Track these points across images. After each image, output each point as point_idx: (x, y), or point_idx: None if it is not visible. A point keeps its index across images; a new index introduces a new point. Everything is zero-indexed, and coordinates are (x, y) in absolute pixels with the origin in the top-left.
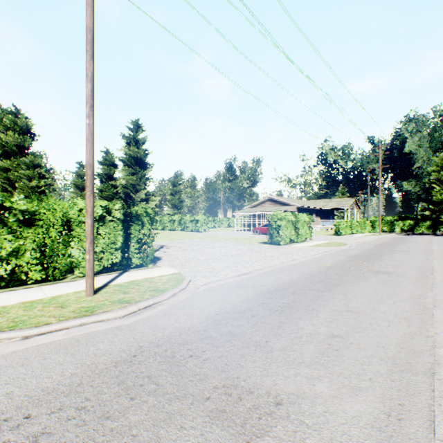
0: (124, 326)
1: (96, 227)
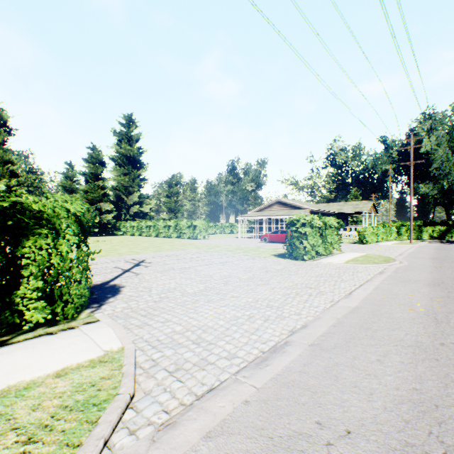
0: None
1: None
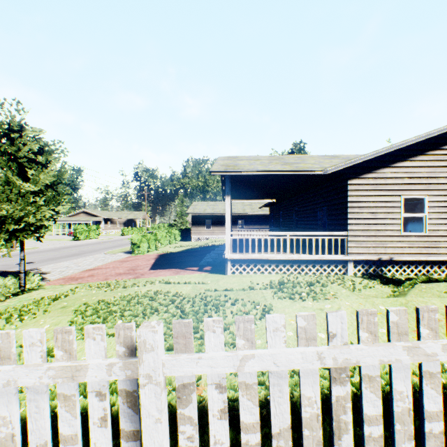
0: (33, 251)
1: None
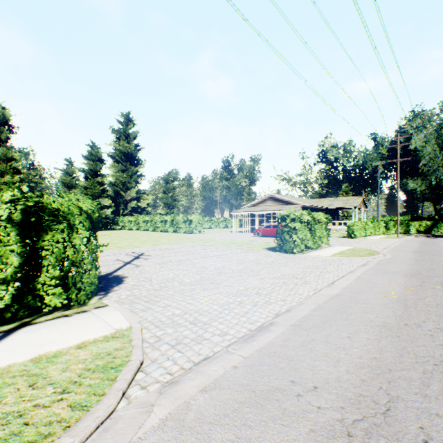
0: None
1: None
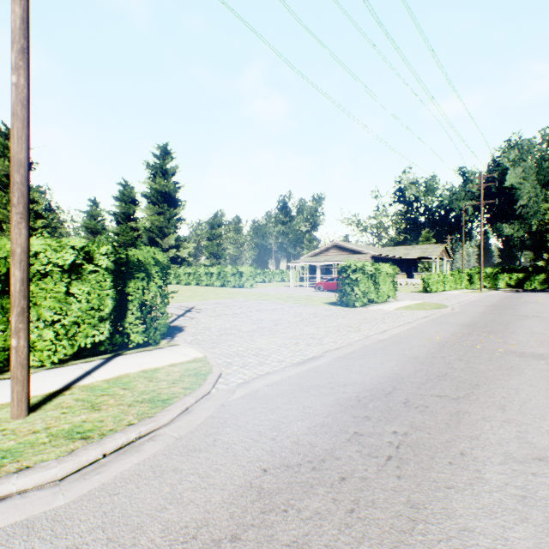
0: (47, 518)
1: (66, 283)
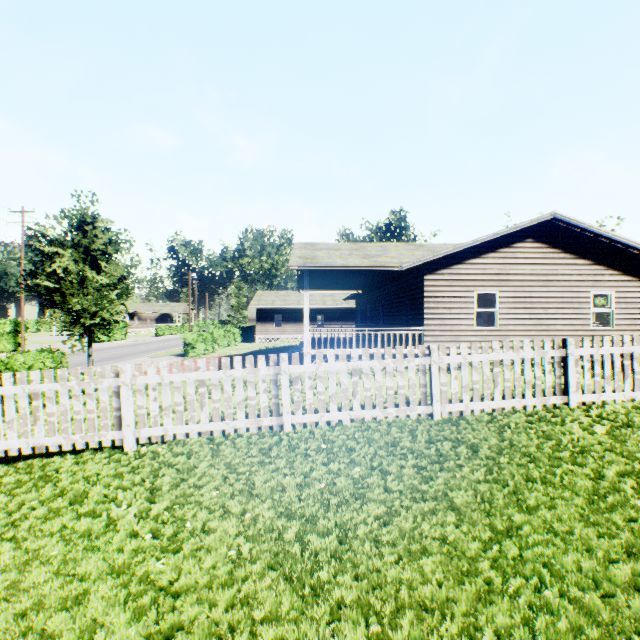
0: None
1: (4, 334)
